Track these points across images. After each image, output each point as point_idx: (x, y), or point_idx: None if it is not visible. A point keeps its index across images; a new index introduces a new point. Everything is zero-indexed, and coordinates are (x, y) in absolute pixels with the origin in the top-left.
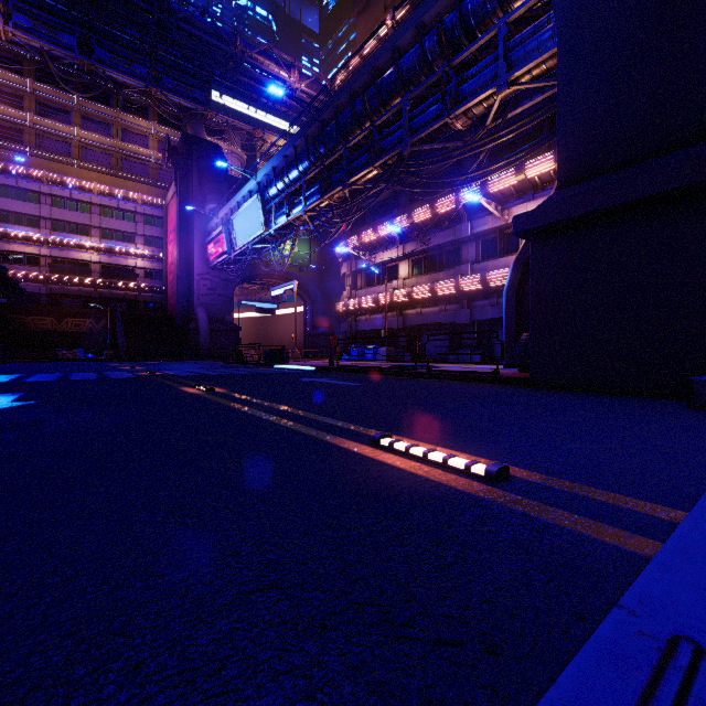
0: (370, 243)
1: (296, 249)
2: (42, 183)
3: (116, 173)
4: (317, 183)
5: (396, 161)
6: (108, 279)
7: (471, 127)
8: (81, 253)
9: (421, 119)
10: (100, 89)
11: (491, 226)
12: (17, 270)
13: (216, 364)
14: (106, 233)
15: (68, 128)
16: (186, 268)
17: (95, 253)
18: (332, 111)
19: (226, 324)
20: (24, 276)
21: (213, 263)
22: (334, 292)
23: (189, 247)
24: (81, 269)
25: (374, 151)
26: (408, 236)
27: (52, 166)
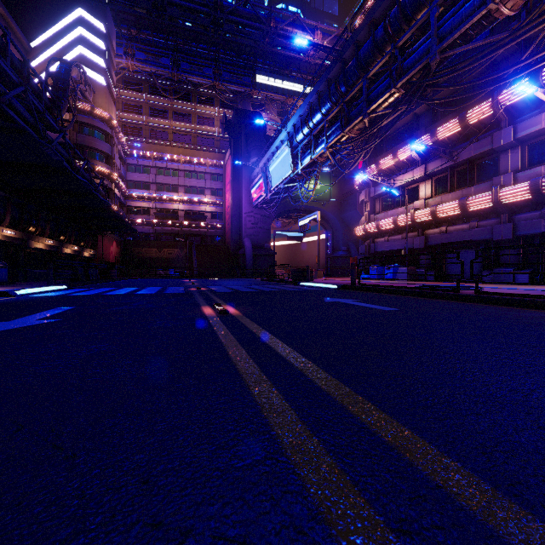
0: (388, 169)
1: (319, 187)
2: (151, 160)
3: (194, 148)
4: (337, 122)
5: (421, 76)
6: (188, 221)
7: (521, 11)
8: (172, 204)
9: (454, 20)
10: (184, 91)
11: (544, 125)
12: (137, 219)
13: (255, 281)
14: (187, 189)
15: (166, 122)
16: (237, 209)
17: (181, 203)
18: (352, 49)
19: (265, 250)
20: (141, 222)
21: (255, 203)
22: (352, 221)
23: (239, 193)
24: (172, 215)
25: (396, 72)
26: (430, 156)
27: (156, 148)
